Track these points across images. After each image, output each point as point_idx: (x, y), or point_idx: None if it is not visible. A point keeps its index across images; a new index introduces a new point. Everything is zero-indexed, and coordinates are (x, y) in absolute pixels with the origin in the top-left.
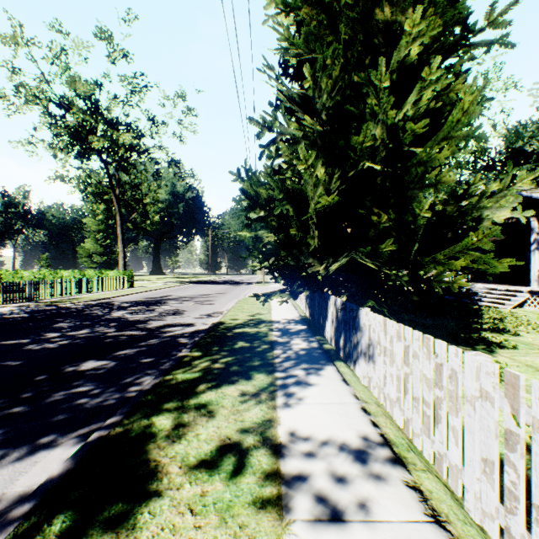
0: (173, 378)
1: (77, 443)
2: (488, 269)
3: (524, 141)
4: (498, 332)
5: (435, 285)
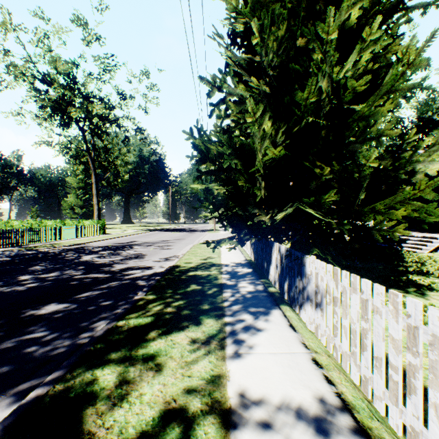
0: (126, 324)
1: (13, 403)
2: (425, 218)
3: (433, 111)
4: (423, 275)
5: (375, 233)
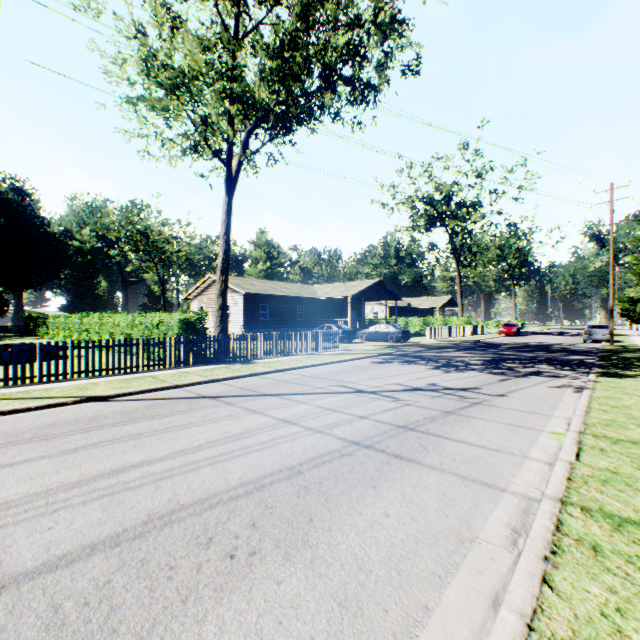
0: None
1: None
2: None
3: None
4: None
5: None
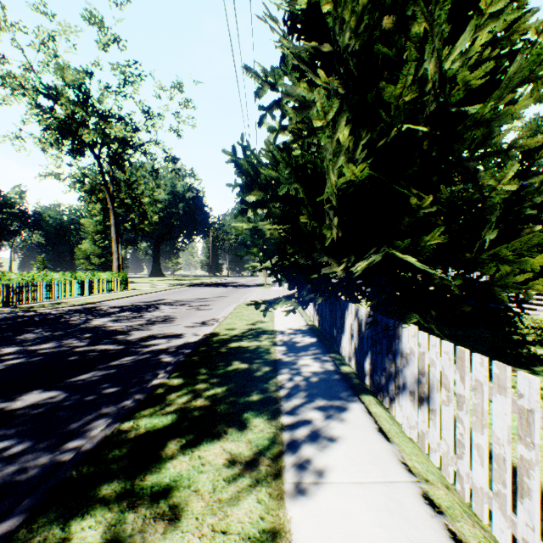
0: (133, 427)
1: None
2: None
3: (542, 134)
4: None
5: (498, 291)
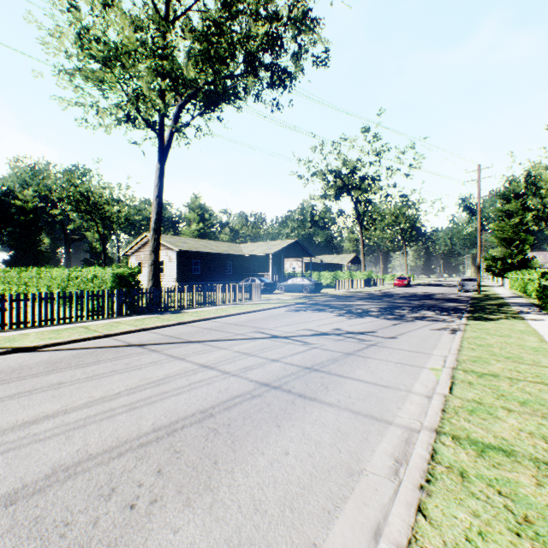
0: None
1: None
2: None
3: None
4: None
5: None
